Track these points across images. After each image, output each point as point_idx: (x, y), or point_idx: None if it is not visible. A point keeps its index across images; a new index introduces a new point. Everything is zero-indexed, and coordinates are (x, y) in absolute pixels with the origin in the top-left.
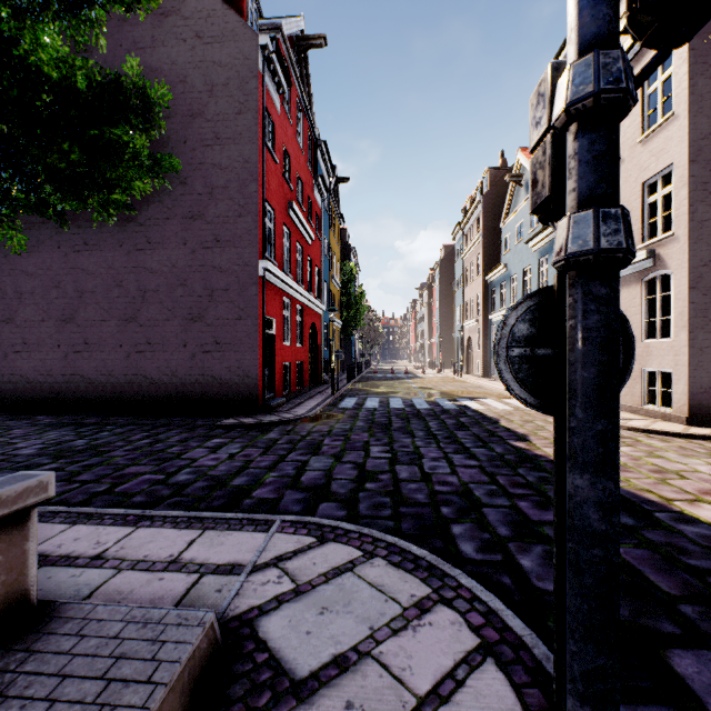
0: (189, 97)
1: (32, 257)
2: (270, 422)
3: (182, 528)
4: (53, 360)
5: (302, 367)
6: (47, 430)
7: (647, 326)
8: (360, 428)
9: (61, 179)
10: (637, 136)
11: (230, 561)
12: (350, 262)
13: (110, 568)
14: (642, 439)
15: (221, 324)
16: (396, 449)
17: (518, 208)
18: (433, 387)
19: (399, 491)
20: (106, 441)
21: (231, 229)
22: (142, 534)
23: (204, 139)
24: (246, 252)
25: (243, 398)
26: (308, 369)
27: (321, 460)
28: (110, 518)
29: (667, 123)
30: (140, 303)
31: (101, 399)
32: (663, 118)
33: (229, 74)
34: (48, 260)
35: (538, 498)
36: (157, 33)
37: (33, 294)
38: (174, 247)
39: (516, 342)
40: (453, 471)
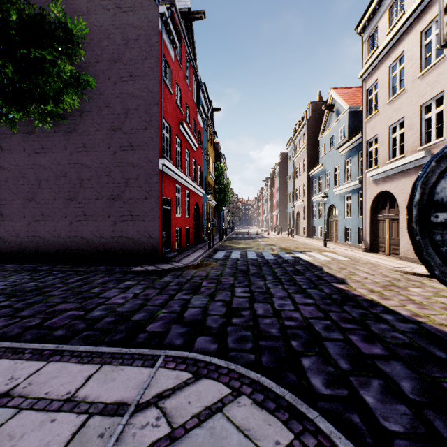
0: (112, 48)
1: (7, 157)
2: (166, 269)
3: (84, 362)
4: (21, 226)
5: (189, 231)
6: (11, 275)
7: None
8: (227, 273)
9: (6, 92)
10: (416, 73)
11: (117, 399)
12: (221, 164)
13: (12, 407)
14: (426, 282)
15: (133, 202)
16: (253, 290)
17: (331, 127)
18: (275, 244)
19: (257, 326)
20: (49, 283)
21: (140, 137)
22: (50, 369)
23: (122, 76)
24: (150, 153)
25: (148, 252)
26: (193, 232)
27: (200, 299)
28: (29, 352)
29: (439, 63)
30: (79, 188)
31: (53, 253)
32: (437, 59)
33: (139, 33)
34: (17, 159)
35: (364, 332)
36: (90, 5)
37: (7, 182)
38: (102, 150)
39: (438, 205)
40: (296, 308)
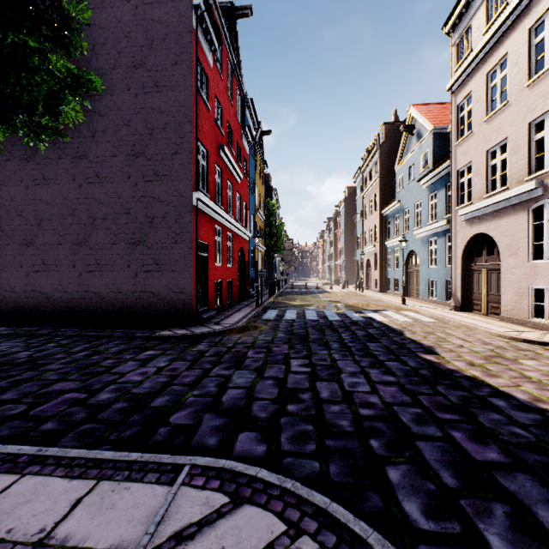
0: (132, 50)
1: None
2: (201, 334)
3: (74, 476)
4: (16, 278)
5: (232, 284)
6: (1, 341)
7: (534, 248)
8: (281, 339)
9: None
10: (524, 81)
11: (113, 543)
12: (272, 200)
13: None
14: (541, 352)
15: (160, 248)
16: (314, 362)
17: (410, 153)
18: (340, 300)
19: (322, 415)
20: (48, 353)
21: (168, 165)
22: (23, 488)
23: (145, 87)
24: (181, 185)
25: (179, 311)
26: (237, 286)
27: (244, 375)
28: None
29: None
30: (90, 229)
31: (57, 312)
32: None
33: (167, 30)
34: (12, 192)
35: (470, 426)
36: None
37: None
38: (120, 180)
39: None
40: (373, 389)
